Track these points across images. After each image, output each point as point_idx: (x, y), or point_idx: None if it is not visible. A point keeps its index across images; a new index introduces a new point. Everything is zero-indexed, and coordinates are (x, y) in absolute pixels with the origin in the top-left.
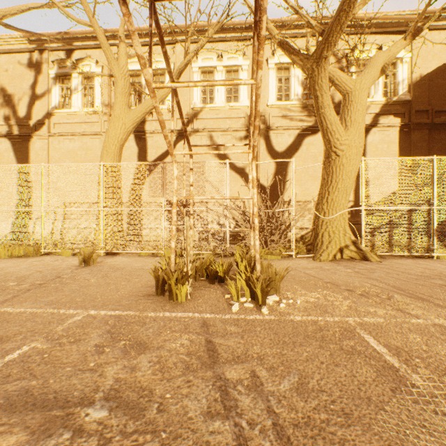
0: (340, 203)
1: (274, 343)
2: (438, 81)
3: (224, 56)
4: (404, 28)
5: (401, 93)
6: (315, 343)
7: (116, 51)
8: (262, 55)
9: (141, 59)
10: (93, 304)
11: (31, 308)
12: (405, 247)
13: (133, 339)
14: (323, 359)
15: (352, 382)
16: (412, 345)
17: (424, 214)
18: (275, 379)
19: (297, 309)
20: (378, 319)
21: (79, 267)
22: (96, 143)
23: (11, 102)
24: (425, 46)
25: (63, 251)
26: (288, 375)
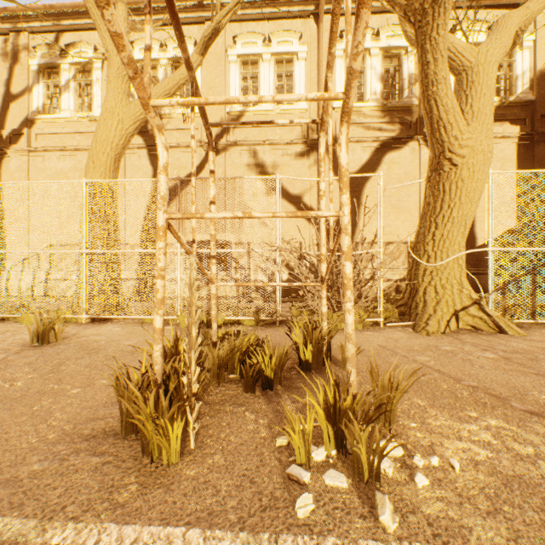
0: (454, 241)
1: None
2: None
3: (273, 40)
4: None
5: (520, 90)
6: None
7: None
8: None
9: None
10: None
11: None
12: None
13: None
14: None
15: None
16: None
17: None
18: None
19: (466, 499)
20: None
21: (25, 349)
22: None
23: None
24: None
25: (22, 316)
26: None
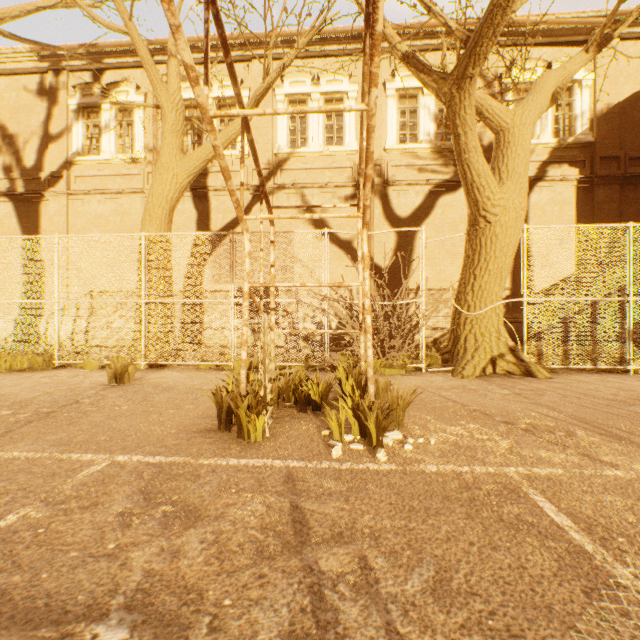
0: (492, 291)
1: (396, 511)
2: (634, 114)
3: (322, 79)
4: (584, 36)
5: (579, 131)
6: (459, 511)
7: (166, 71)
8: (377, 64)
9: (190, 71)
10: (123, 444)
11: (29, 451)
12: (587, 356)
13: (179, 503)
14: (472, 538)
15: (521, 578)
16: (611, 513)
17: (616, 308)
18: (398, 572)
19: (430, 453)
20: (554, 470)
21: (107, 387)
22: (136, 204)
23: (14, 145)
24: (615, 63)
25: (86, 362)
26: (419, 565)
